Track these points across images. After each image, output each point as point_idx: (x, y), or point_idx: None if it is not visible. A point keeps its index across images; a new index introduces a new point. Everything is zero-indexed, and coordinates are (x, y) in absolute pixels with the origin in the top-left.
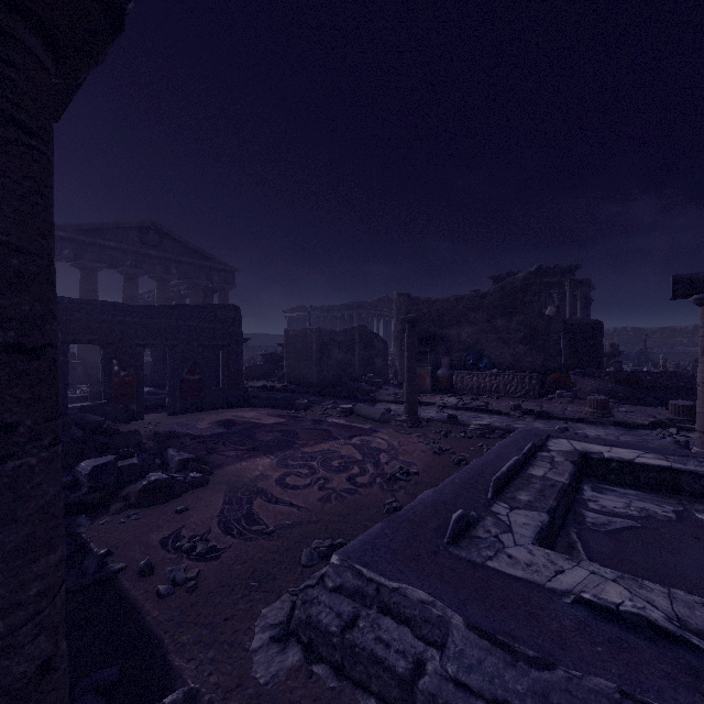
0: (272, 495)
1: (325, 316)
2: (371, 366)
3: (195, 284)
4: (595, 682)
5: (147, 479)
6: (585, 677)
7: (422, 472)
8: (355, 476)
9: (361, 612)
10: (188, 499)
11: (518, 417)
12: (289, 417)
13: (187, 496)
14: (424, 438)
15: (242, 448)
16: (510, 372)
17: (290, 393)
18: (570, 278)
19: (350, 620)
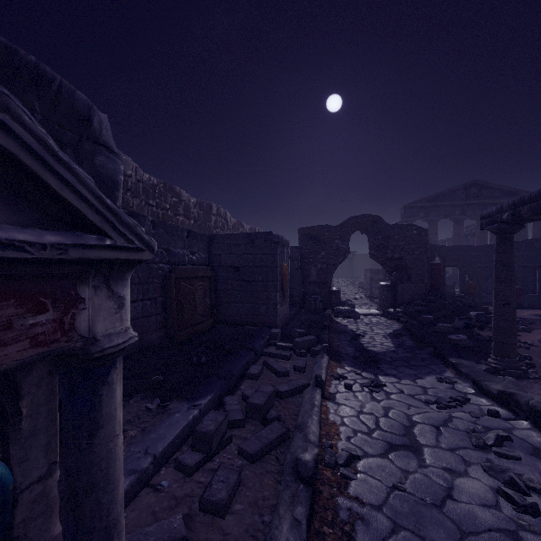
0: None
1: None
2: None
3: None
4: None
5: None
6: None
7: None
8: None
9: None
10: (520, 334)
11: None
12: None
13: (519, 333)
14: None
15: None
16: None
17: None
18: None
19: None
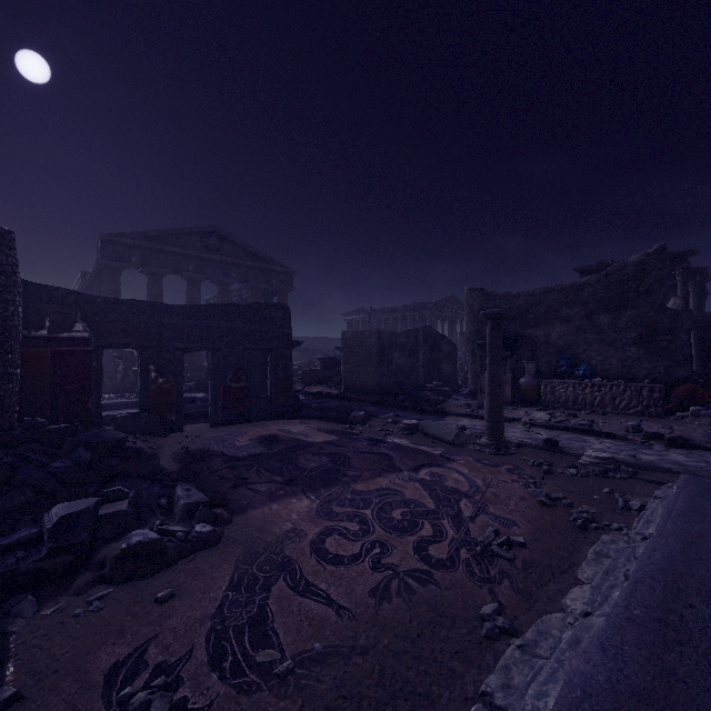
0: (301, 575)
1: (385, 318)
2: (437, 372)
3: (254, 287)
4: None
5: (127, 540)
6: None
7: (531, 541)
8: (427, 543)
9: None
10: (183, 573)
11: (641, 443)
12: (342, 434)
13: (183, 565)
14: (518, 474)
15: (278, 479)
16: (620, 382)
17: (347, 401)
18: (682, 267)
19: None
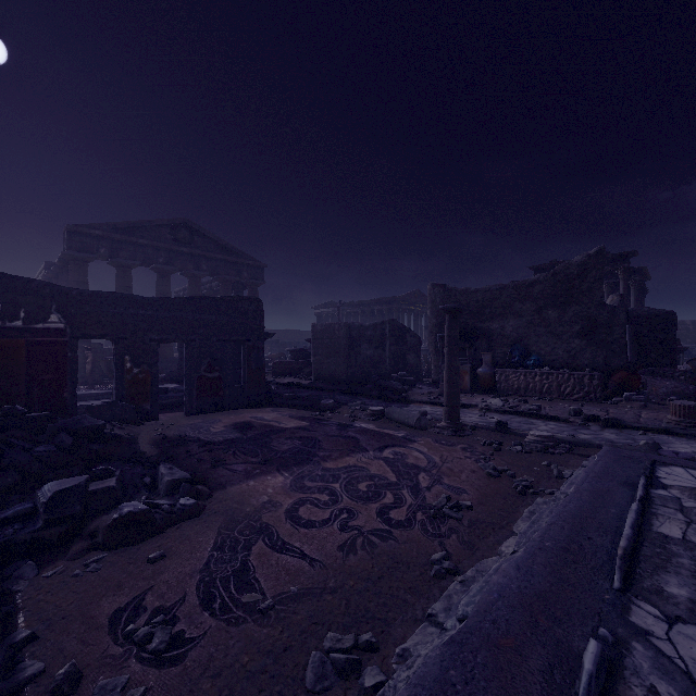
0: (278, 536)
1: (354, 311)
2: (402, 363)
3: (225, 280)
4: None
5: (119, 510)
6: None
7: (477, 505)
8: (389, 509)
9: None
10: (170, 539)
11: (580, 424)
12: (313, 420)
13: (171, 533)
14: (471, 452)
15: (253, 460)
16: (565, 370)
17: (317, 391)
18: (624, 266)
19: None
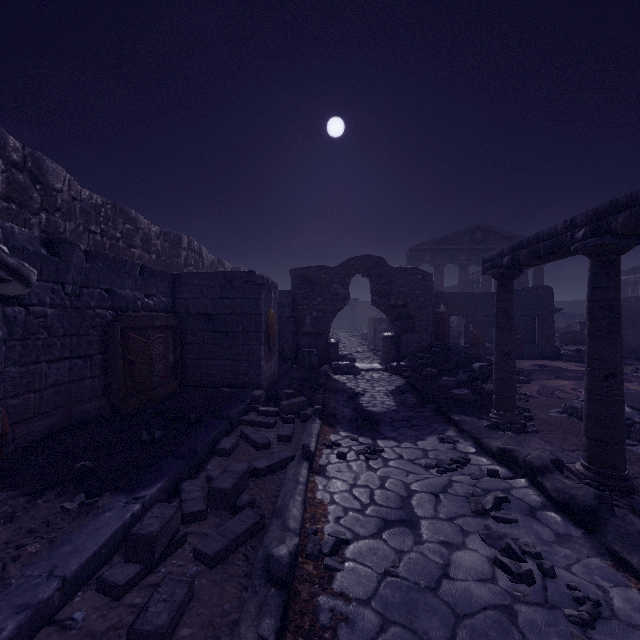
0: (566, 391)
1: None
2: None
3: None
4: None
5: None
6: None
7: None
8: None
9: None
10: (520, 385)
11: None
12: None
13: (520, 385)
14: None
15: (551, 376)
16: None
17: None
18: None
19: None
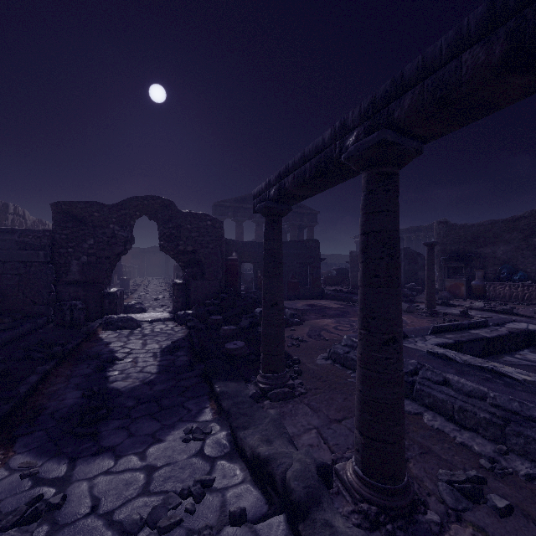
0: (330, 331)
1: None
2: (414, 278)
3: (293, 224)
4: (412, 361)
5: None
6: (410, 360)
7: None
8: None
9: (351, 351)
10: (294, 328)
11: None
12: (347, 305)
13: (294, 327)
14: (431, 321)
15: (318, 315)
16: None
17: (352, 294)
18: None
19: (347, 352)
